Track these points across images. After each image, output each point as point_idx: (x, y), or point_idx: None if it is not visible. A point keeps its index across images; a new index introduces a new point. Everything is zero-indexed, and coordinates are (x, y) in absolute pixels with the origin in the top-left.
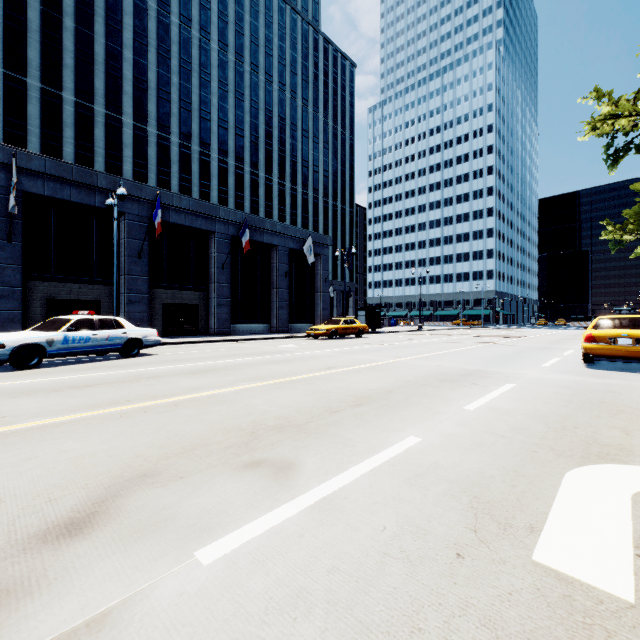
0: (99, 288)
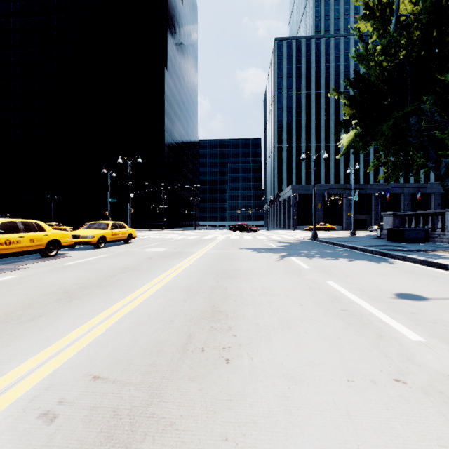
0: (366, 215)
